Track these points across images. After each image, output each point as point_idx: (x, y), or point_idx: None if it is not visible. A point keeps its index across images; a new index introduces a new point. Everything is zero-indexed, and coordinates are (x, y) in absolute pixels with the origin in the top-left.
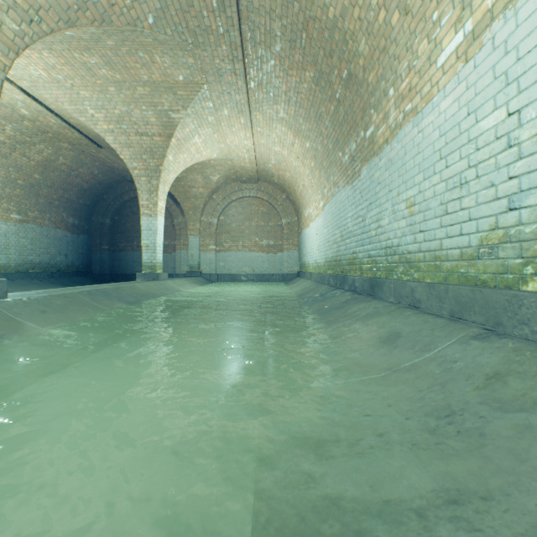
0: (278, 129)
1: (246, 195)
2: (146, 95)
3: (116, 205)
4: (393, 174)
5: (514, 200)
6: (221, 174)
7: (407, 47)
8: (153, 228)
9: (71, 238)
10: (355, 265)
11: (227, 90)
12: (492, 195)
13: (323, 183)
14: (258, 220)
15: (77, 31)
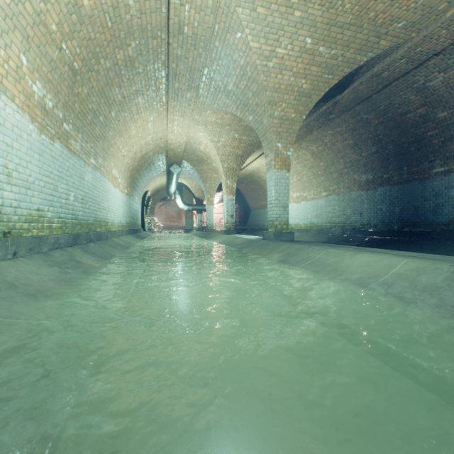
0: None
1: None
2: None
3: None
4: None
5: None
6: None
7: None
8: None
9: None
10: None
11: None
12: None
13: None
14: None
15: None
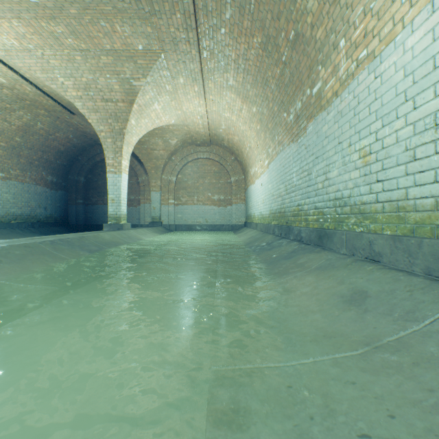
0: (228, 96)
1: (200, 157)
2: (109, 64)
3: (89, 165)
4: (344, 125)
5: None
6: (179, 139)
7: None
8: (117, 184)
9: (50, 193)
10: (300, 216)
11: (182, 58)
12: None
13: (268, 143)
14: (211, 178)
15: None
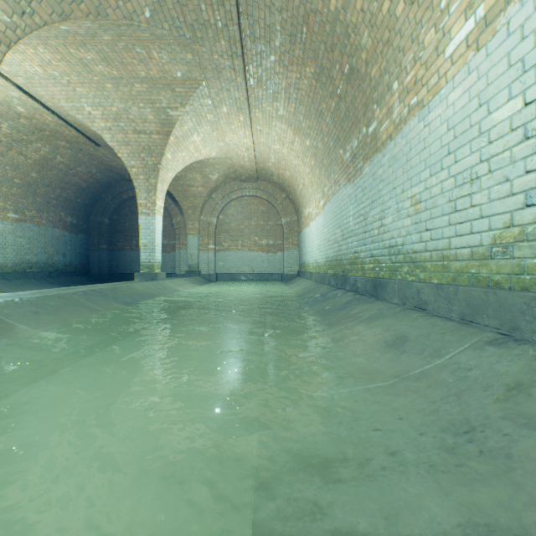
0: (278, 127)
1: (245, 195)
2: (144, 92)
3: (114, 204)
4: (398, 170)
5: (532, 195)
6: (221, 173)
7: (412, 38)
8: (151, 227)
9: (69, 238)
10: (357, 265)
11: (226, 86)
12: (507, 190)
13: (323, 181)
14: (258, 219)
15: (72, 25)
